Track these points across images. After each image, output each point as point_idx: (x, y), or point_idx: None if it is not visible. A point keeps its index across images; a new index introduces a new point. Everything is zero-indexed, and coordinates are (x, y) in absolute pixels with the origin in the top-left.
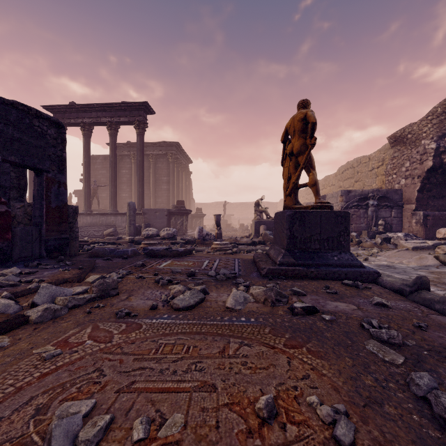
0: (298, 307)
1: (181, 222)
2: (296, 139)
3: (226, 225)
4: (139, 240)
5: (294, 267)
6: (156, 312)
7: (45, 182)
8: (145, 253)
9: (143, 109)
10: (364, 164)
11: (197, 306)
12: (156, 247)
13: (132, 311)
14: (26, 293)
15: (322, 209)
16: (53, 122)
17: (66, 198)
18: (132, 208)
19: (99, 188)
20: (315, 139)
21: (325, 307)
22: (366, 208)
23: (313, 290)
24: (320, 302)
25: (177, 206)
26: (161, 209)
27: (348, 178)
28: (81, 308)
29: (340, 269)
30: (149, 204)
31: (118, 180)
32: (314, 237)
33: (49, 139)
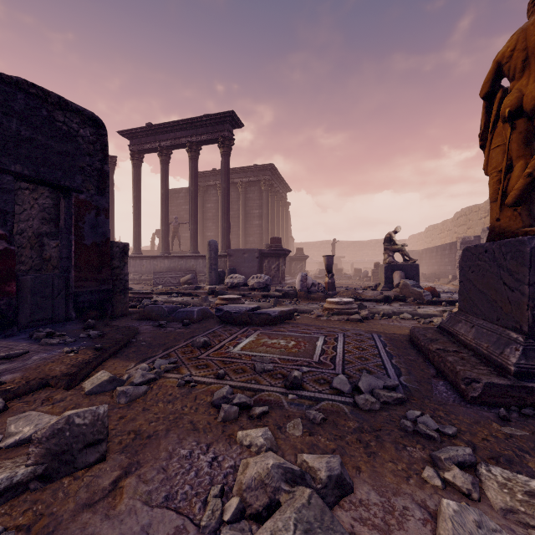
0: None
1: (276, 267)
2: (531, 75)
3: (335, 270)
4: (221, 291)
5: None
6: None
7: (75, 206)
8: (217, 316)
9: (228, 122)
10: None
11: None
12: (235, 307)
13: None
14: None
15: None
16: (88, 118)
17: (108, 231)
18: (213, 247)
19: (182, 227)
20: None
21: None
22: None
23: None
24: None
25: (271, 245)
26: (250, 249)
27: None
28: None
29: None
30: (238, 244)
31: (202, 216)
32: None
33: (81, 143)
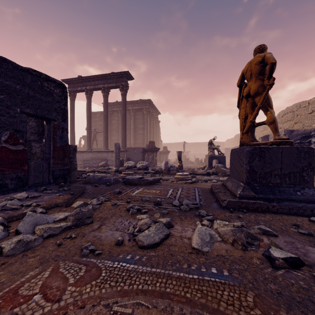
0: (279, 258)
1: (152, 157)
2: (253, 81)
3: (185, 159)
4: (122, 170)
5: (255, 201)
6: (120, 249)
7: (52, 128)
8: (123, 181)
9: (125, 77)
10: (304, 108)
11: (162, 244)
12: (131, 177)
13: (98, 245)
14: (20, 217)
15: (282, 145)
16: (58, 84)
17: (67, 139)
18: (117, 147)
19: (97, 134)
20: (273, 79)
21: (309, 257)
22: (308, 145)
23: (283, 229)
24: (298, 247)
25: (149, 145)
26: (138, 147)
27: (288, 121)
28: (55, 238)
29: (305, 204)
30: (130, 144)
31: (109, 128)
32: (274, 172)
33: (55, 96)
